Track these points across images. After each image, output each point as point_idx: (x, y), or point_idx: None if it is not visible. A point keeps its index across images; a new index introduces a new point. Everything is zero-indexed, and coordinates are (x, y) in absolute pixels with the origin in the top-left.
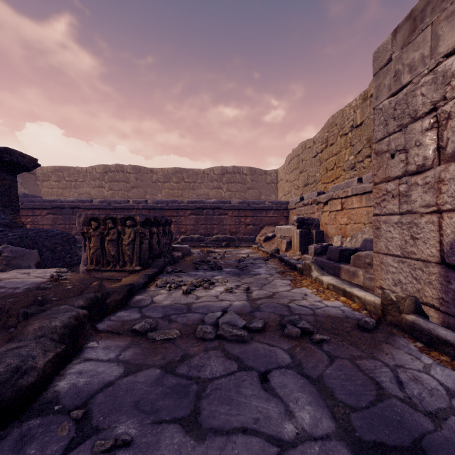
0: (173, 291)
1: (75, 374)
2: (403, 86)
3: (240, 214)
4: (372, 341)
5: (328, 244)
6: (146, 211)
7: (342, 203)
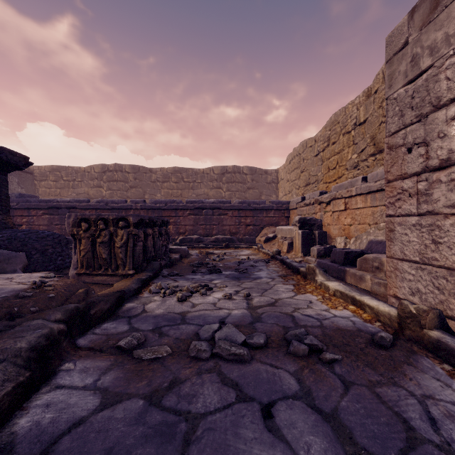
0: (167, 298)
1: (41, 407)
2: (422, 71)
3: (240, 214)
4: (391, 362)
5: (332, 246)
6: (144, 211)
7: (345, 203)
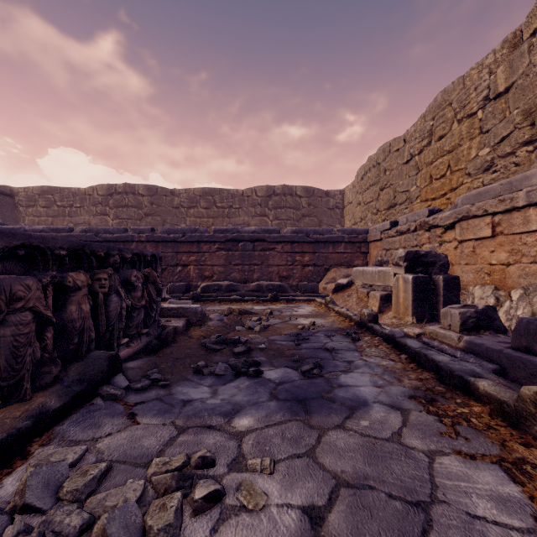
0: None
1: None
2: None
3: (294, 249)
4: None
5: (489, 307)
6: (151, 245)
7: (494, 224)
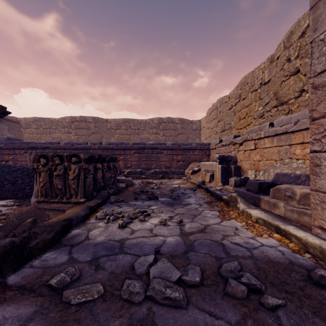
0: (110, 224)
1: None
2: None
3: (173, 153)
4: None
5: (246, 177)
6: (100, 150)
7: (255, 144)
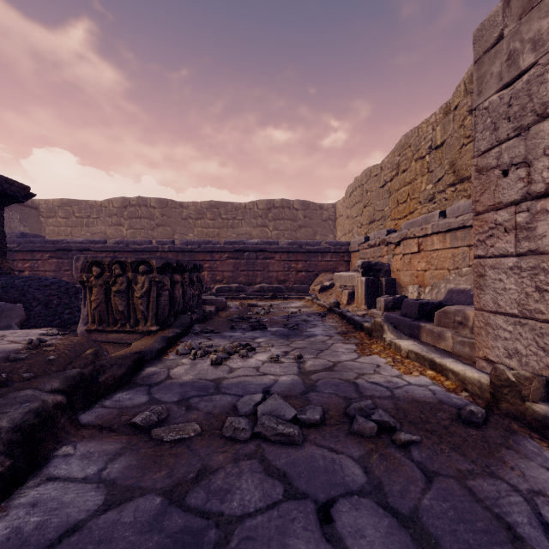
0: (198, 361)
1: (25, 507)
2: (522, 72)
3: (290, 258)
4: (484, 444)
5: (403, 296)
6: (172, 254)
7: (419, 244)
